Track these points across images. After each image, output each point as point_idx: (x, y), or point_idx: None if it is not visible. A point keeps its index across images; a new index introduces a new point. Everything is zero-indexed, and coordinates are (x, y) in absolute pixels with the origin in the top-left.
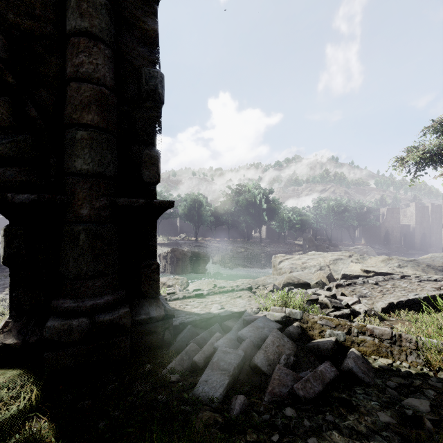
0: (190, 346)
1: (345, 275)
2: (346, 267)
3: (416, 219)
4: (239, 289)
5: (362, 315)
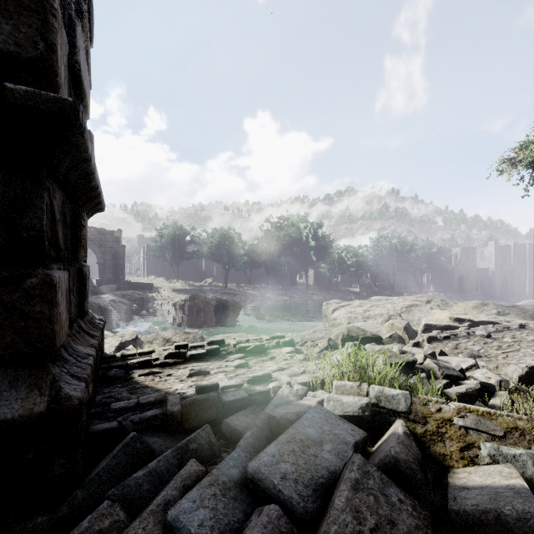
0: (94, 516)
1: (429, 325)
2: (424, 316)
3: (496, 261)
4: (273, 346)
5: (504, 393)
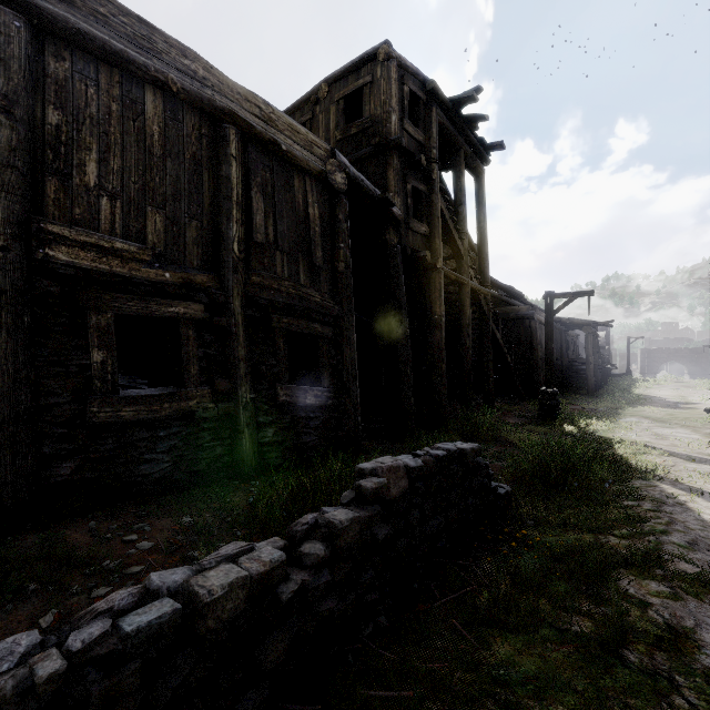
0: None
1: None
2: None
3: None
4: None
5: None
